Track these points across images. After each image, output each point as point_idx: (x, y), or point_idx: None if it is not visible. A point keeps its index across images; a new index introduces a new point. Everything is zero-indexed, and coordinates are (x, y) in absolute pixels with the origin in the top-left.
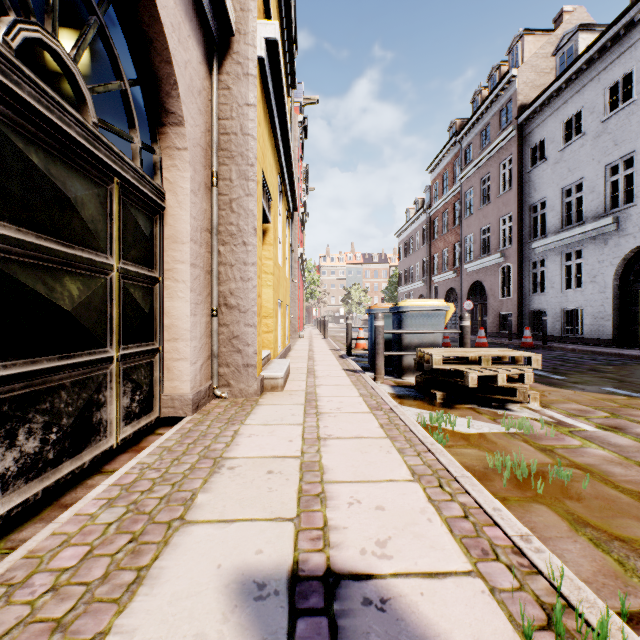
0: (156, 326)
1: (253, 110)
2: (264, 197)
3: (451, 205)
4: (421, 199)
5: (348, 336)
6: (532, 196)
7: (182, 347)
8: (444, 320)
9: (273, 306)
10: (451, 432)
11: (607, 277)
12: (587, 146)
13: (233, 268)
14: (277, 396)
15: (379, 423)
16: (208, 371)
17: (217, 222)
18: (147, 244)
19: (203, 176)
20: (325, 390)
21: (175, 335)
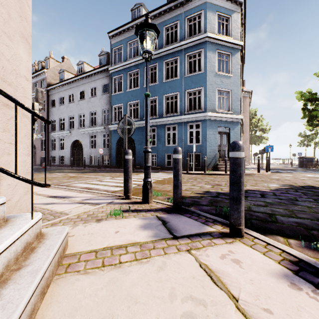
0: None
1: None
2: None
3: None
4: None
5: None
6: (52, 117)
7: None
8: None
9: None
10: None
11: (69, 147)
12: (65, 108)
13: None
14: None
15: None
16: None
17: None
18: None
19: None
20: None
21: None
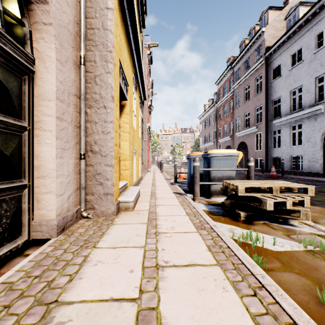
0: (24, 166)
1: (111, 12)
2: (122, 81)
3: (228, 102)
4: (212, 99)
5: (175, 171)
6: (273, 95)
7: (49, 183)
8: (236, 162)
9: (129, 153)
10: (262, 250)
11: (316, 138)
12: (305, 67)
13: (96, 124)
14: (128, 215)
15: (206, 245)
16: (77, 199)
17: (84, 91)
18: (8, 95)
19: (71, 54)
20: (162, 209)
21: (43, 173)
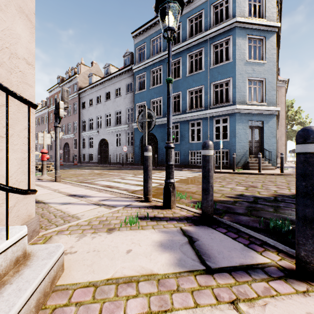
0: None
1: None
2: None
3: None
4: (45, 101)
5: None
6: (82, 118)
7: None
8: (39, 157)
9: None
10: None
11: (97, 145)
12: (94, 109)
13: None
14: None
15: None
16: None
17: None
18: None
19: None
20: None
21: None
